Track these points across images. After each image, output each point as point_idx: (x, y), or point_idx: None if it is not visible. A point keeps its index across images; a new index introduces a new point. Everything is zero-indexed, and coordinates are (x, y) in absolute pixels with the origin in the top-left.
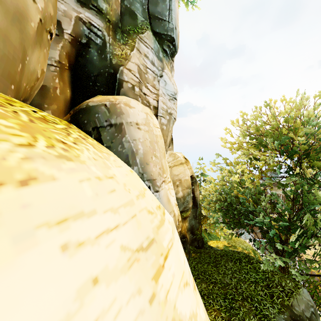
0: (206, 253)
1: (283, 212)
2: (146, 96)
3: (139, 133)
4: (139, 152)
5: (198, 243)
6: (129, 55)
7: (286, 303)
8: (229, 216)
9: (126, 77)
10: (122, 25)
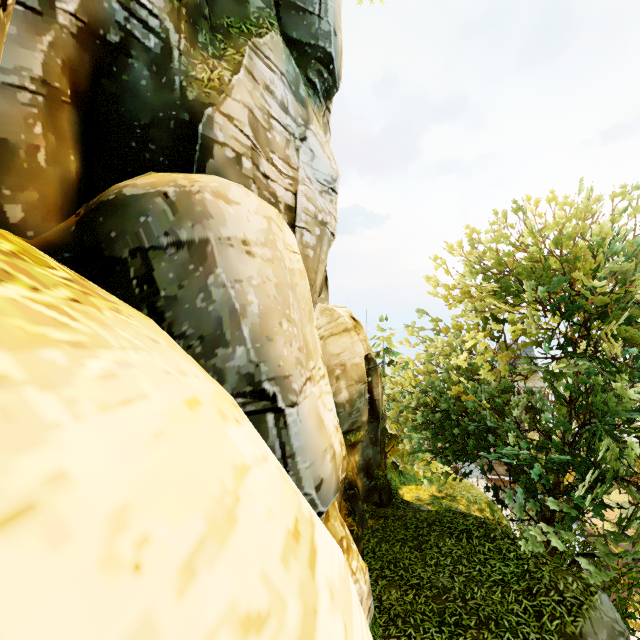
0: (397, 517)
1: (548, 428)
2: (270, 181)
3: (250, 265)
4: (250, 311)
5: (380, 496)
6: (227, 83)
7: (569, 629)
8: (444, 439)
9: (220, 134)
10: (213, 13)
